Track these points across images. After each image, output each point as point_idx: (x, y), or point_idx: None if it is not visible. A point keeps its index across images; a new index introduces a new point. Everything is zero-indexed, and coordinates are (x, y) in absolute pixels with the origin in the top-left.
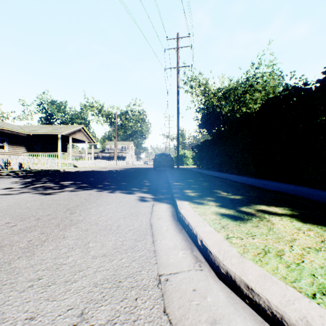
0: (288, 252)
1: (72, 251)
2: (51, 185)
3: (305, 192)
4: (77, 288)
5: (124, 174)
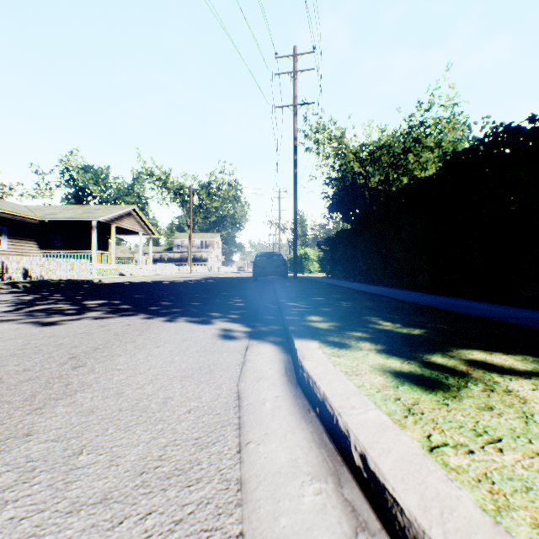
0: None
1: (23, 484)
2: (64, 307)
3: None
4: None
5: (202, 287)
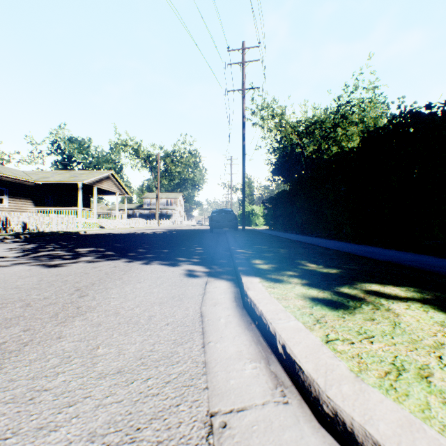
0: (438, 370)
1: (65, 364)
2: (62, 253)
3: (431, 264)
4: (56, 445)
5: (168, 238)
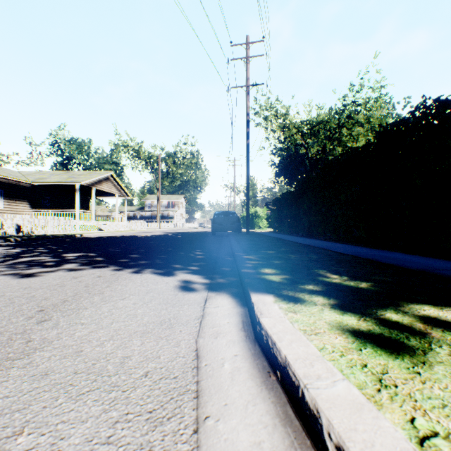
0: None
1: None
2: (45, 259)
3: None
4: None
5: (167, 241)
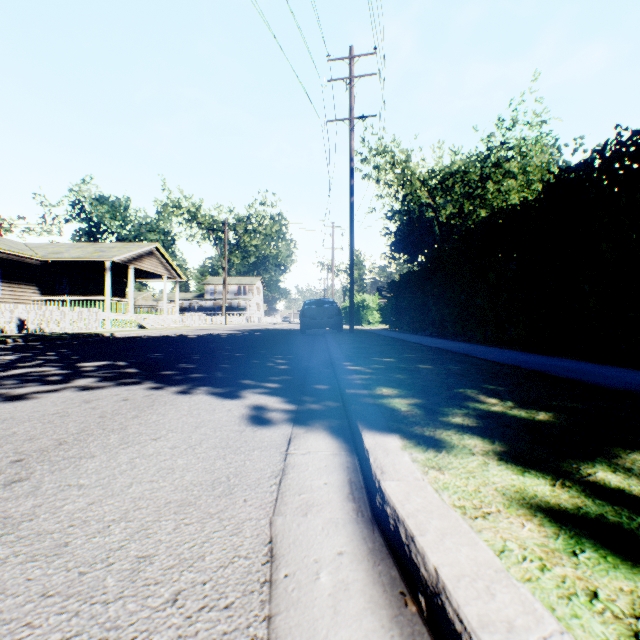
0: None
1: None
2: (49, 371)
3: None
4: None
5: (236, 343)
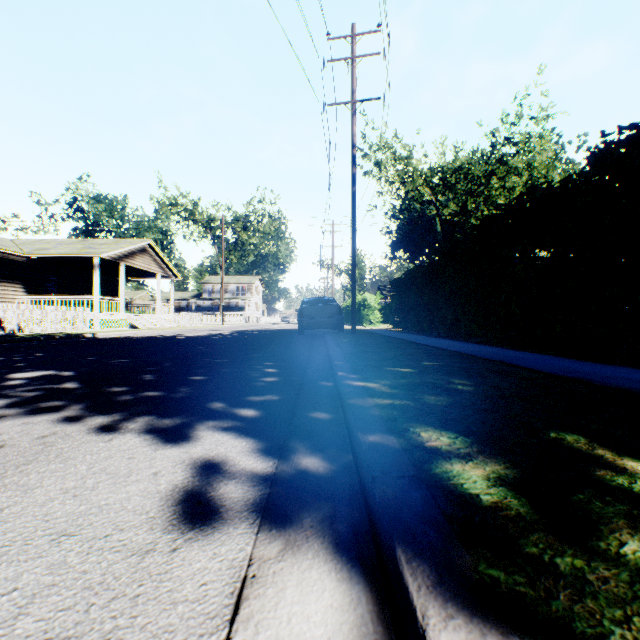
0: None
1: None
2: None
3: None
4: None
5: (224, 345)
